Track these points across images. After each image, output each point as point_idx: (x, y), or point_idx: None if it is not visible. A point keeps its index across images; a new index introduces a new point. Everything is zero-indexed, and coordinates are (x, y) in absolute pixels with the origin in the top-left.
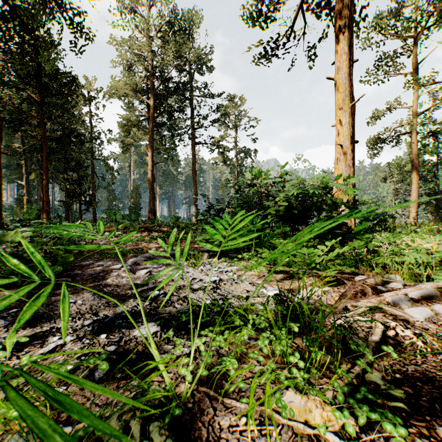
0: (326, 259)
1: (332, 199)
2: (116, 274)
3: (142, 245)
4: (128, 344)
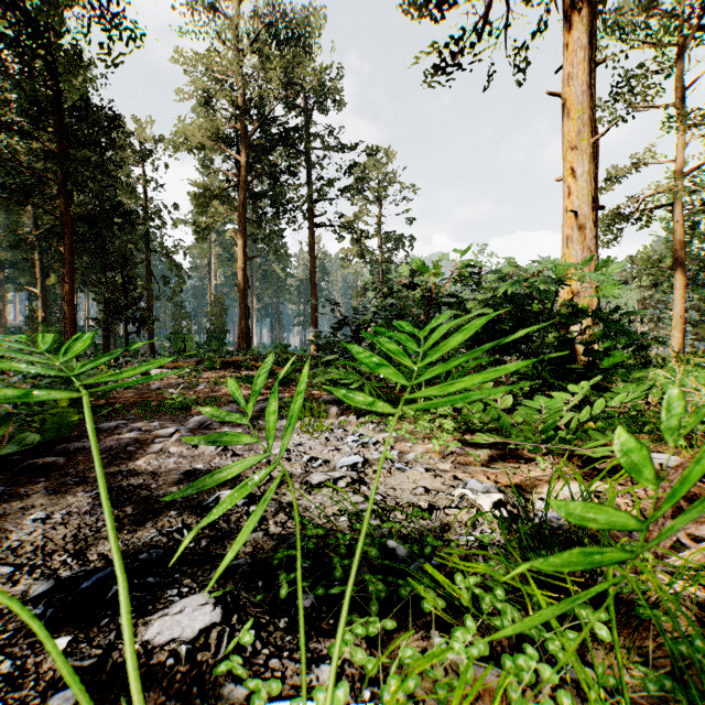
0: (580, 420)
1: (574, 305)
2: (157, 449)
3: (222, 391)
4: (122, 676)
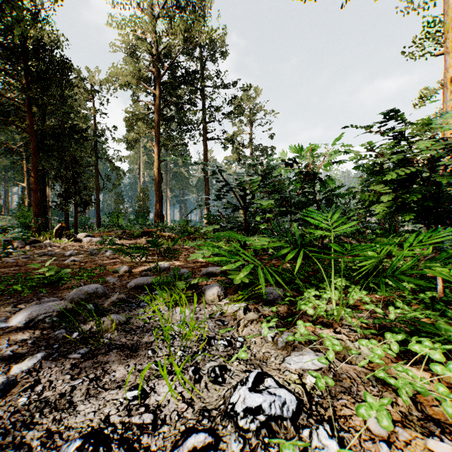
0: None
1: None
2: None
3: (120, 258)
4: None
